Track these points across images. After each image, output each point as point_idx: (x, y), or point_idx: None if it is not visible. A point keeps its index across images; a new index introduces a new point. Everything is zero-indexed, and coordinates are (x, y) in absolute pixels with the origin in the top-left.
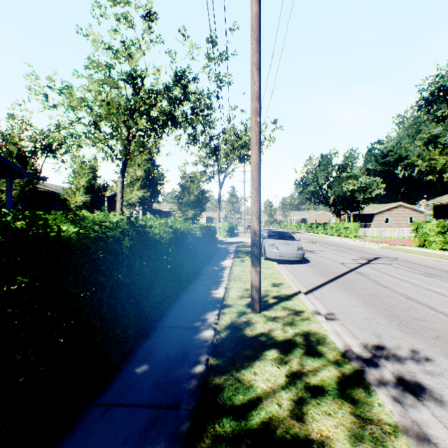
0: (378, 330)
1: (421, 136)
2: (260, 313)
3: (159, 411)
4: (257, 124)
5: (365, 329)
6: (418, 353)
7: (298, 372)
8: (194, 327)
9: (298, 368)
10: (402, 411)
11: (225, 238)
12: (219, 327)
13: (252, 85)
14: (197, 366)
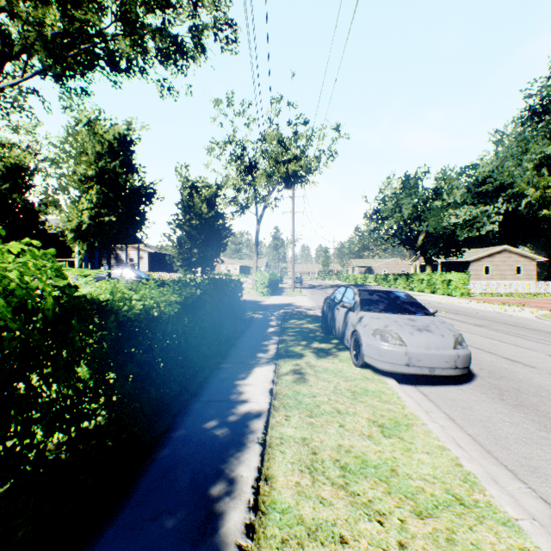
0: None
1: (529, 157)
2: None
3: None
4: None
5: None
6: None
7: None
8: None
9: None
10: None
11: (265, 297)
12: None
13: None
14: None
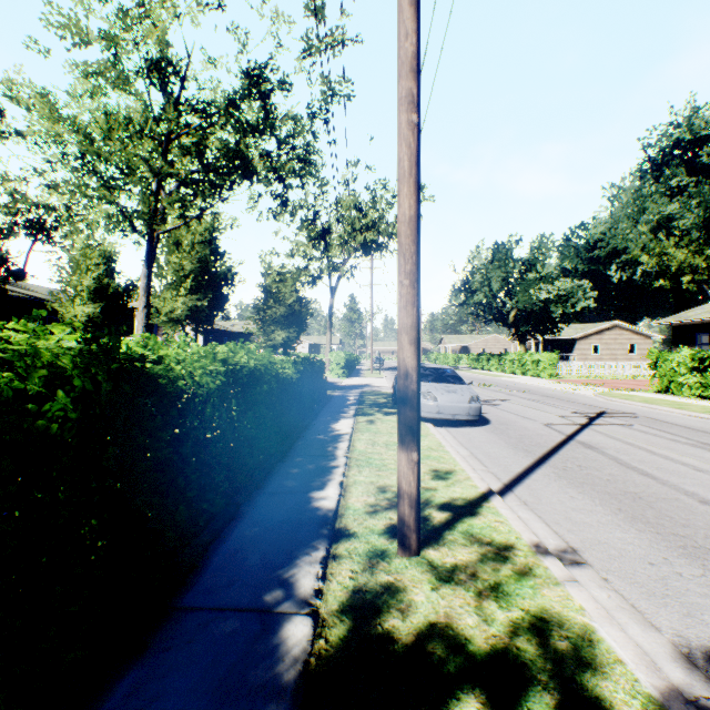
0: (692, 599)
1: (646, 218)
2: (418, 555)
3: None
4: (412, 129)
5: (660, 595)
6: None
7: None
8: (264, 611)
9: None
10: None
11: (340, 378)
12: (325, 607)
13: (401, 41)
14: None
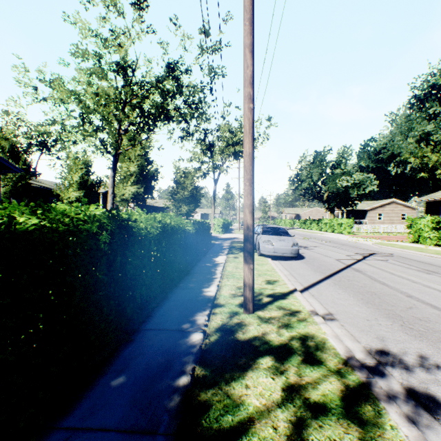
0: (381, 332)
1: (413, 134)
2: (253, 313)
3: (131, 438)
4: (250, 111)
5: (366, 331)
6: (427, 360)
7: (296, 385)
8: (182, 330)
9: (296, 380)
10: (419, 437)
11: (220, 234)
12: (209, 329)
13: (245, 69)
14: (182, 377)
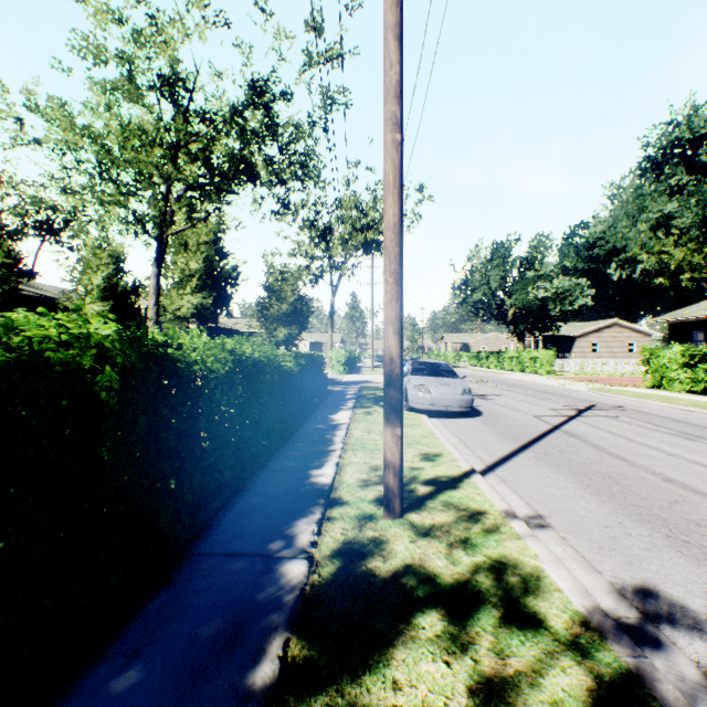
0: (635, 552)
1: (646, 217)
2: (401, 517)
3: None
4: (396, 147)
5: (608, 549)
6: None
7: (496, 679)
8: (268, 555)
9: (494, 665)
10: None
11: (341, 375)
12: (319, 553)
13: (386, 70)
14: (261, 666)
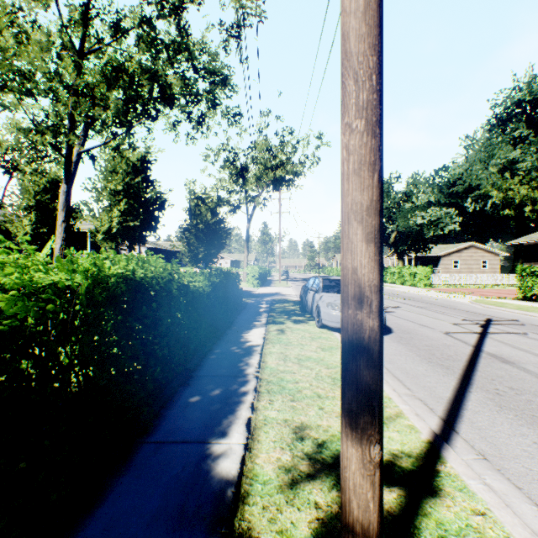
0: None
1: (495, 162)
2: None
3: None
4: None
5: None
6: None
7: None
8: None
9: None
10: None
11: (255, 287)
12: None
13: None
14: None
